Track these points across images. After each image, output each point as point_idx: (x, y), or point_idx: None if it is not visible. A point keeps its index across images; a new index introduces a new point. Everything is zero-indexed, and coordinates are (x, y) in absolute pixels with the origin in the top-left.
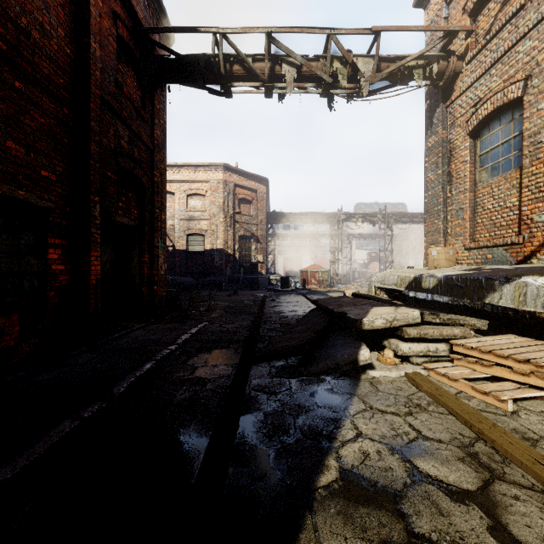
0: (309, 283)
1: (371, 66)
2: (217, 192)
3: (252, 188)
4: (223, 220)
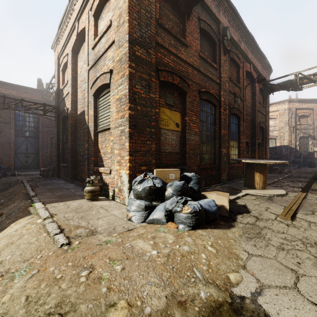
0: None
1: None
2: (283, 115)
3: (308, 108)
4: (288, 129)
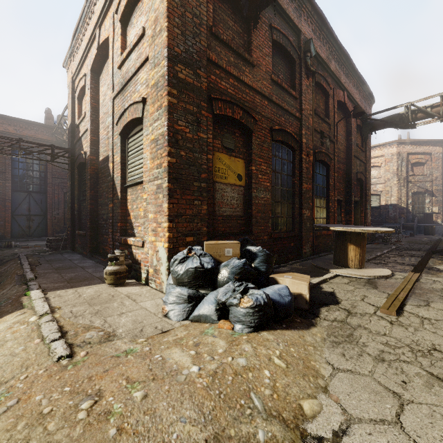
0: None
1: None
2: (391, 162)
3: (425, 152)
4: (397, 182)
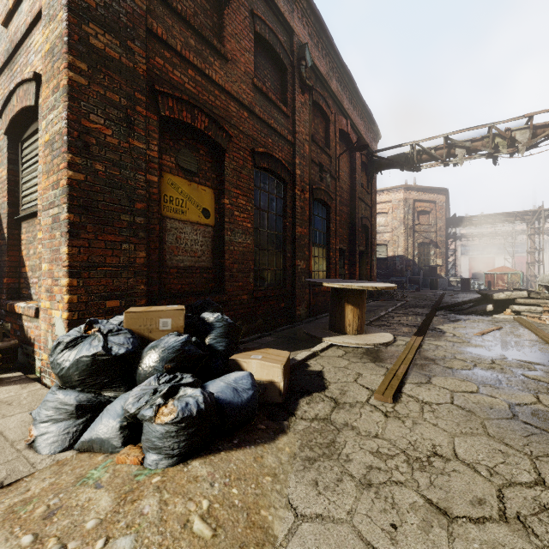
0: (495, 285)
1: (527, 135)
2: (398, 209)
3: (430, 200)
4: (404, 231)
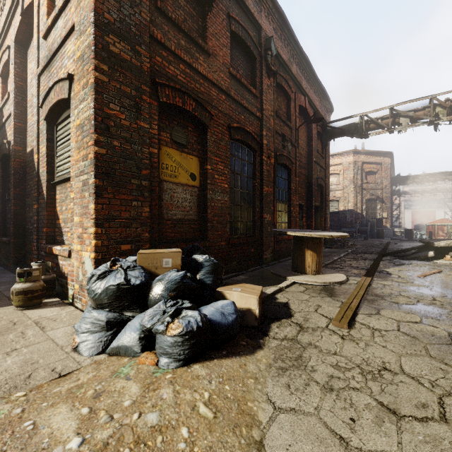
0: (436, 235)
1: None
2: (348, 170)
3: (376, 162)
4: (353, 189)
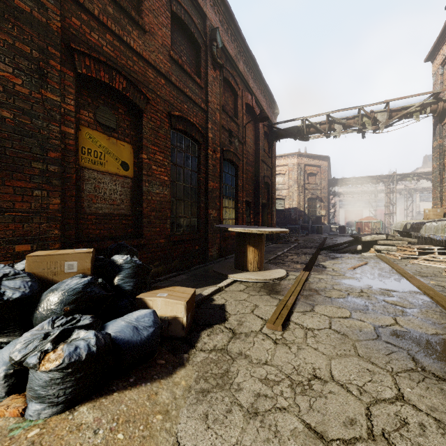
0: (363, 231)
1: (385, 116)
2: (292, 171)
3: (316, 165)
4: (297, 189)
